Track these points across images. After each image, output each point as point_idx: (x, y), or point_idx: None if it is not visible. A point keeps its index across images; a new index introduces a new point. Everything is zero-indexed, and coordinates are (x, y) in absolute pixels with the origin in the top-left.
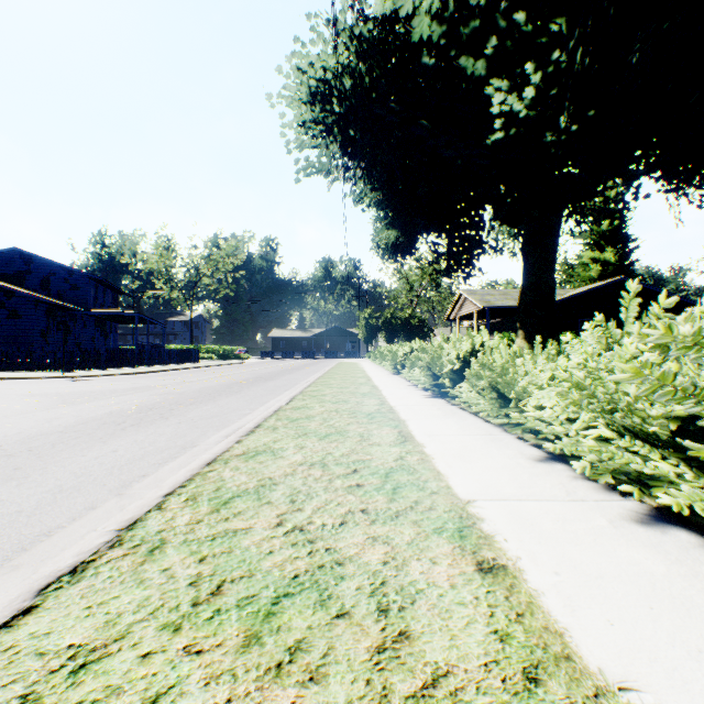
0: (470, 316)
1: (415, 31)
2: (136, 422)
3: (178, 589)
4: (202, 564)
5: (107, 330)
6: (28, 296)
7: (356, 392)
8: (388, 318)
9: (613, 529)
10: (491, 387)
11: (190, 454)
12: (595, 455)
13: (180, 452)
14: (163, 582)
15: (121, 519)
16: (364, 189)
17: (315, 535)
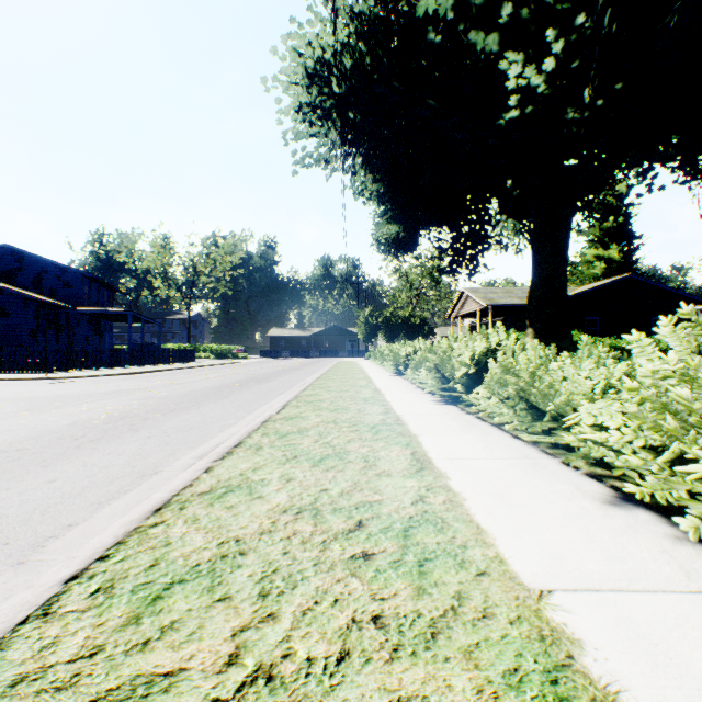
0: (472, 314)
1: (420, 3)
2: (98, 437)
3: None
4: None
5: (101, 329)
6: (16, 294)
7: (357, 396)
8: (388, 317)
9: None
10: (518, 395)
11: (146, 487)
12: None
13: (134, 483)
14: None
15: None
16: (364, 180)
17: (292, 695)
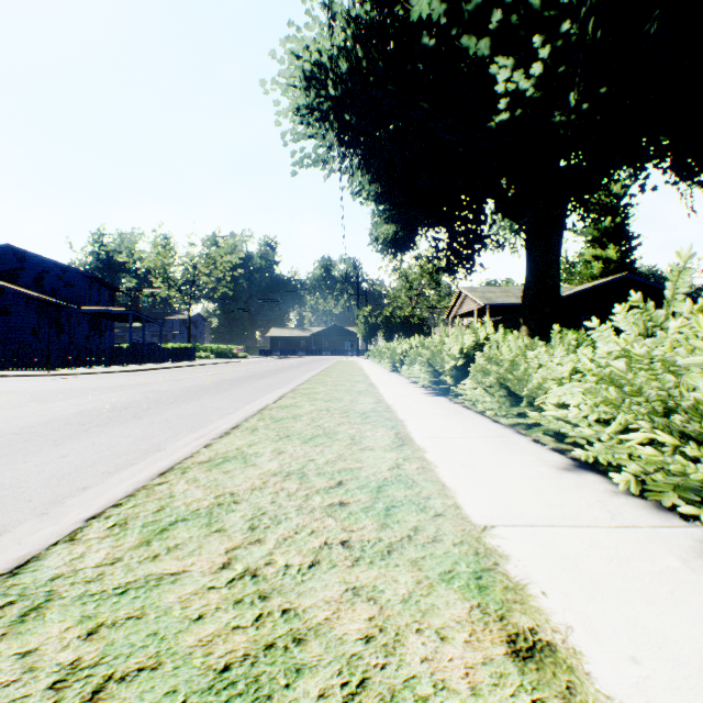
0: (470, 314)
1: (414, 9)
2: (104, 423)
3: (28, 696)
4: (89, 642)
5: (102, 328)
6: (18, 293)
7: (352, 389)
8: (388, 316)
9: (692, 574)
10: (499, 383)
11: (151, 460)
12: (639, 465)
13: (140, 458)
14: (10, 681)
15: (10, 557)
16: (362, 181)
17: (271, 584)
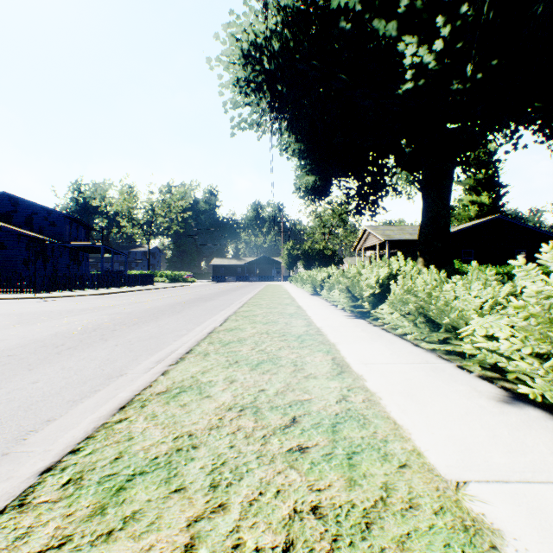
0: (372, 247)
1: None
2: (74, 345)
3: None
4: None
5: (80, 259)
6: (12, 231)
7: (284, 312)
8: (306, 249)
9: None
10: (417, 311)
11: (113, 387)
12: None
13: (103, 384)
14: None
15: None
16: (288, 140)
17: None
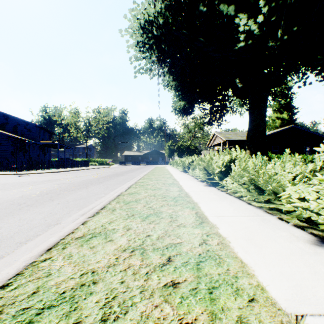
0: (218, 144)
1: None
2: (31, 203)
3: None
4: None
5: (45, 151)
6: (4, 134)
7: (165, 182)
8: (179, 145)
9: None
10: (249, 182)
11: (49, 232)
12: None
13: (43, 230)
14: None
15: None
16: (168, 80)
17: None
